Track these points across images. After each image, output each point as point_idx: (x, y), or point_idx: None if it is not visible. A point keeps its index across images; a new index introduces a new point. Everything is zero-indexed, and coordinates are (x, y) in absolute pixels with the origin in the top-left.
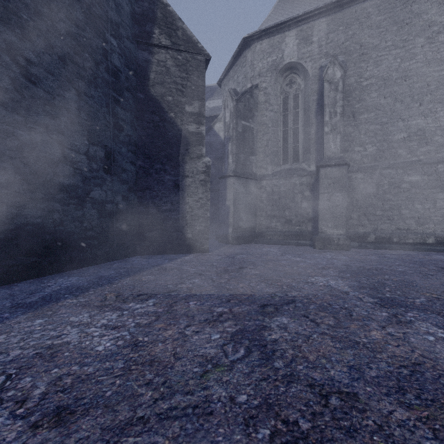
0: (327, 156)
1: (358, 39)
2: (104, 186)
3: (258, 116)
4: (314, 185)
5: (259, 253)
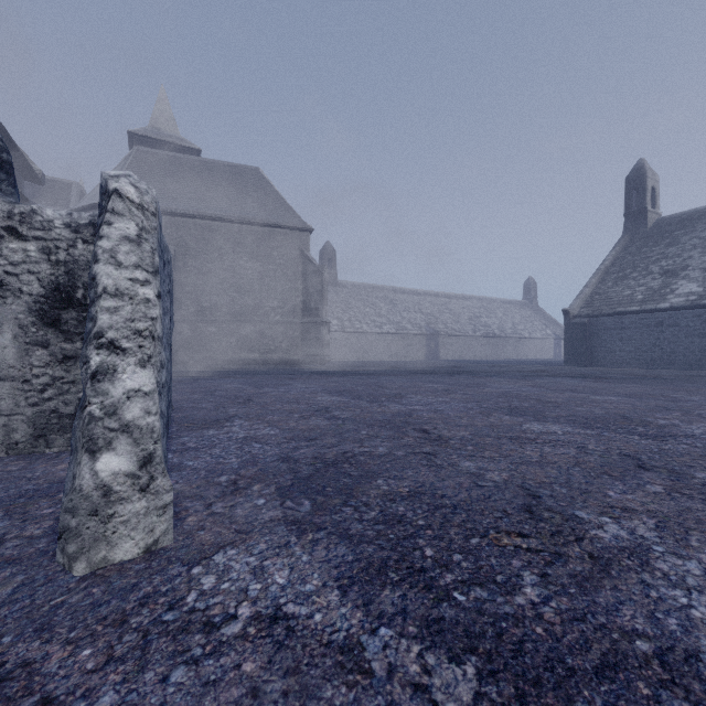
0: None
1: (185, 240)
2: None
3: None
4: None
5: None
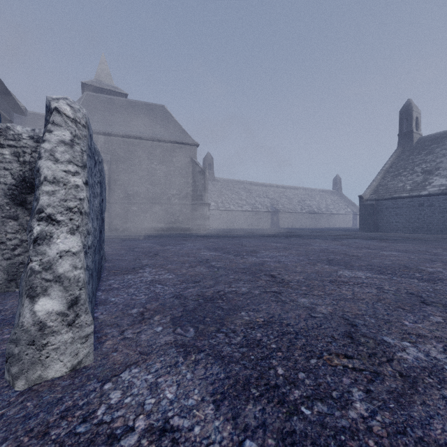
0: None
1: (117, 151)
2: None
3: None
4: None
5: None
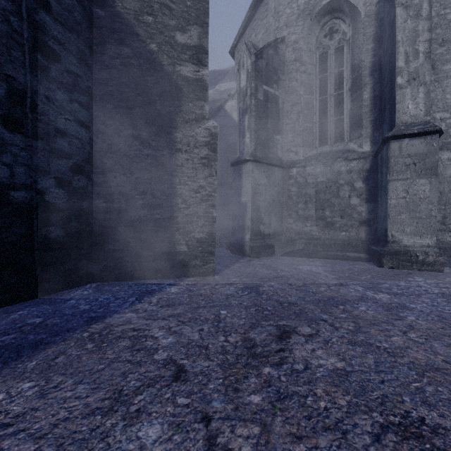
0: (401, 122)
1: None
2: (5, 156)
3: (285, 80)
4: (370, 172)
5: (298, 278)
